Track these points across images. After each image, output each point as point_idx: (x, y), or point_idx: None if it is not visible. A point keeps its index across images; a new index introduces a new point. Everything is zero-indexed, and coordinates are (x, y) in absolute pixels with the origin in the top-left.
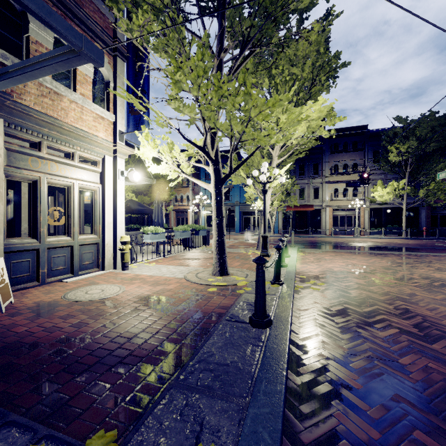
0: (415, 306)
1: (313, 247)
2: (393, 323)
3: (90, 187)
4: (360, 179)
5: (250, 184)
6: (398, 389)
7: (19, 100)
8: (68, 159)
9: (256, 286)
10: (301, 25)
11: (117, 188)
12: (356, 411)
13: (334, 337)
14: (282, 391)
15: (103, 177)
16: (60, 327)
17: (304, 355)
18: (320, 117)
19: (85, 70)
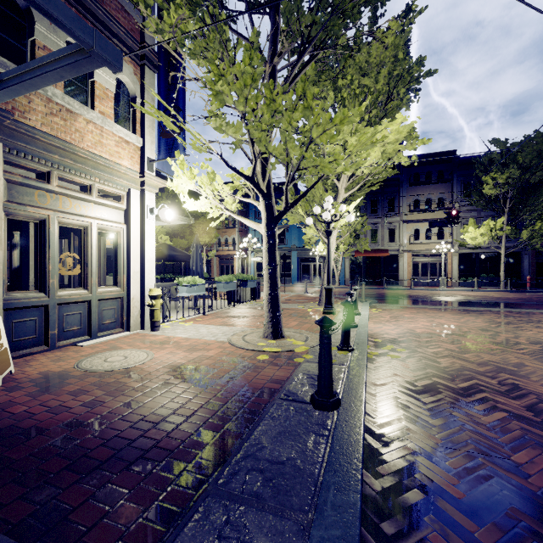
0: (526, 380)
1: (388, 301)
2: (499, 404)
3: (111, 228)
4: (447, 217)
5: (310, 223)
6: (514, 499)
7: (22, 120)
8: (84, 194)
9: (319, 355)
10: (374, 25)
11: (145, 229)
12: (459, 532)
13: (423, 423)
14: (357, 504)
15: (128, 215)
16: (69, 406)
17: (384, 447)
18: (398, 139)
19: (105, 82)
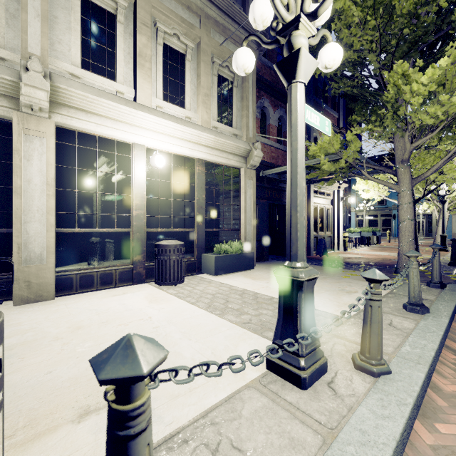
0: None
1: None
2: None
3: (328, 208)
4: None
5: (428, 196)
6: None
7: None
8: (323, 196)
9: (451, 250)
10: None
11: (340, 207)
12: None
13: None
14: None
15: (333, 202)
16: (360, 261)
17: None
18: None
19: None
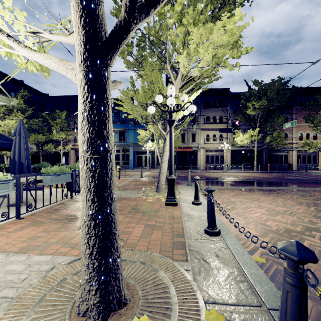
0: None
1: (204, 183)
2: None
3: None
4: (233, 125)
5: (152, 112)
6: None
7: None
8: None
9: None
10: None
11: None
12: None
13: None
14: None
15: None
16: None
17: None
18: (229, 43)
19: None
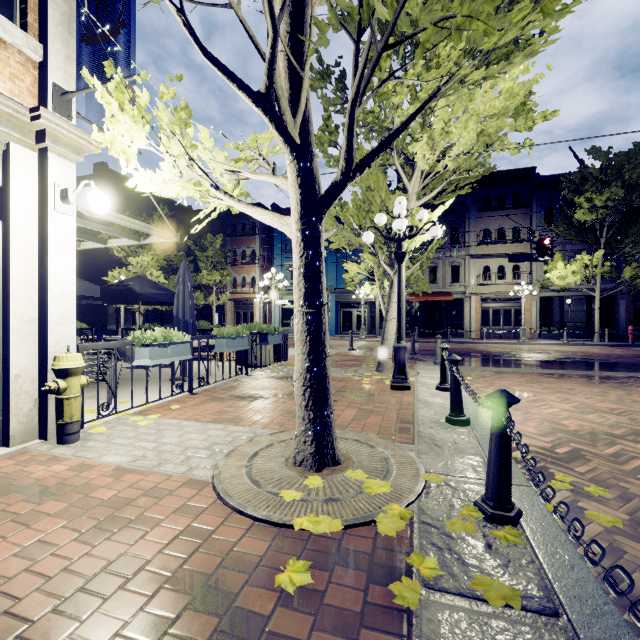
0: None
1: (469, 362)
2: None
3: None
4: (538, 248)
5: (370, 241)
6: None
7: None
8: None
9: None
10: None
11: (48, 232)
12: None
13: None
14: None
15: (5, 200)
16: None
17: None
18: (507, 110)
19: None
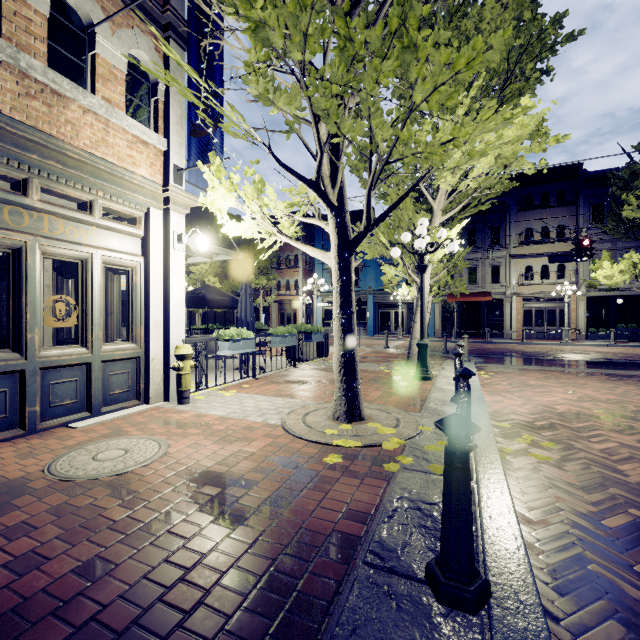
0: None
1: (498, 360)
2: None
3: (123, 262)
4: (576, 249)
5: (397, 256)
6: None
7: None
8: (82, 213)
9: (445, 491)
10: None
11: (170, 263)
12: None
13: None
14: None
15: (147, 244)
16: None
17: None
18: (520, 137)
19: (112, 57)
